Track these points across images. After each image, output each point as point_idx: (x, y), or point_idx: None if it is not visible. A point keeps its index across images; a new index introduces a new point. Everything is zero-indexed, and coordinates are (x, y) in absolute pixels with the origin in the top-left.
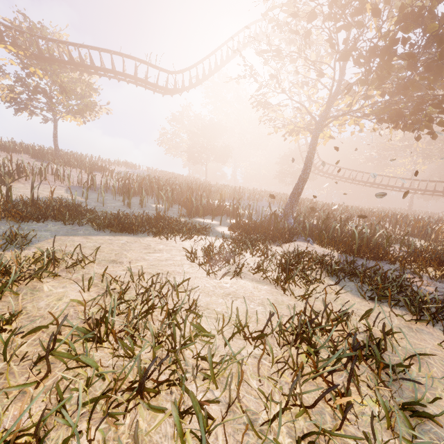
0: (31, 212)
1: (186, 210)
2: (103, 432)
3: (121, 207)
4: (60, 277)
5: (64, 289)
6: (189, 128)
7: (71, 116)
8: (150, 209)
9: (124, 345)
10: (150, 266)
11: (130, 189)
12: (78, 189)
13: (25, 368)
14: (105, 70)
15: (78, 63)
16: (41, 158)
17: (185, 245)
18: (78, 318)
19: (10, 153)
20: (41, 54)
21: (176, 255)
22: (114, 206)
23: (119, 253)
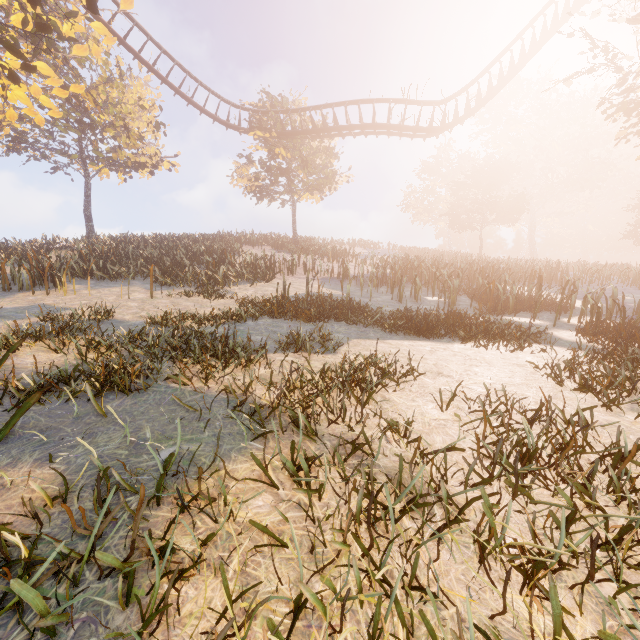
0: (311, 311)
1: (485, 304)
2: (629, 591)
3: (391, 302)
4: (398, 388)
5: (416, 403)
6: (449, 178)
7: (307, 195)
8: (427, 303)
9: (579, 488)
10: (495, 385)
11: (392, 278)
12: (331, 281)
13: (458, 485)
14: (350, 128)
15: (320, 129)
16: (281, 248)
17: (519, 357)
18: (471, 440)
19: (254, 247)
20: (283, 130)
21: (519, 372)
22: (382, 301)
23: (437, 364)
